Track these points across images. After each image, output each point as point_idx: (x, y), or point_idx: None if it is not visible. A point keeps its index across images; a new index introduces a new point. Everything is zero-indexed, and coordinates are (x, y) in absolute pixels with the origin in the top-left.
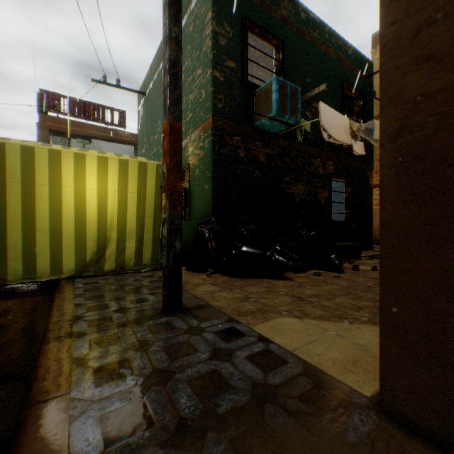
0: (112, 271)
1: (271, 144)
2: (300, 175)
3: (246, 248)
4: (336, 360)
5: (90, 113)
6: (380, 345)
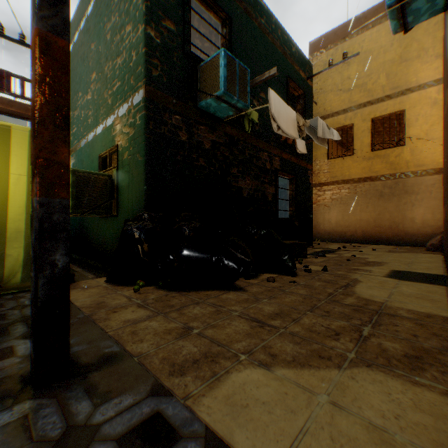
0: None
1: (217, 130)
2: (248, 168)
3: (188, 252)
4: None
5: None
6: None
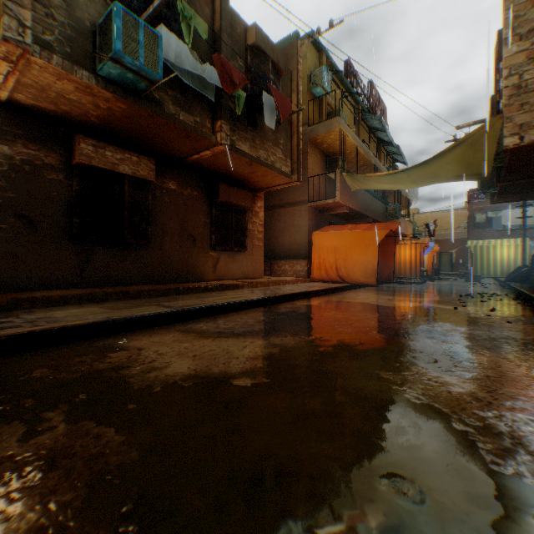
0: None
1: None
2: None
3: None
4: None
5: None
6: None
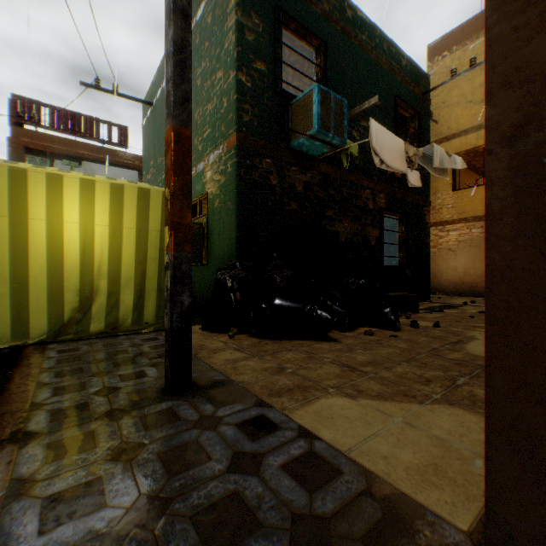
0: (101, 332)
1: (310, 170)
2: (346, 209)
3: (280, 301)
4: (410, 465)
5: (80, 127)
6: (487, 456)
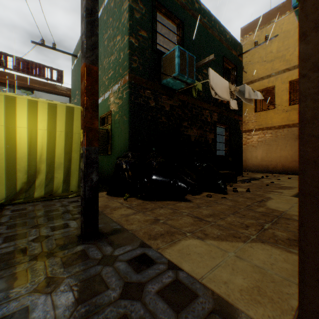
0: (42, 197)
1: (174, 98)
2: (194, 122)
3: (155, 177)
4: (242, 287)
5: (33, 70)
6: (302, 290)
